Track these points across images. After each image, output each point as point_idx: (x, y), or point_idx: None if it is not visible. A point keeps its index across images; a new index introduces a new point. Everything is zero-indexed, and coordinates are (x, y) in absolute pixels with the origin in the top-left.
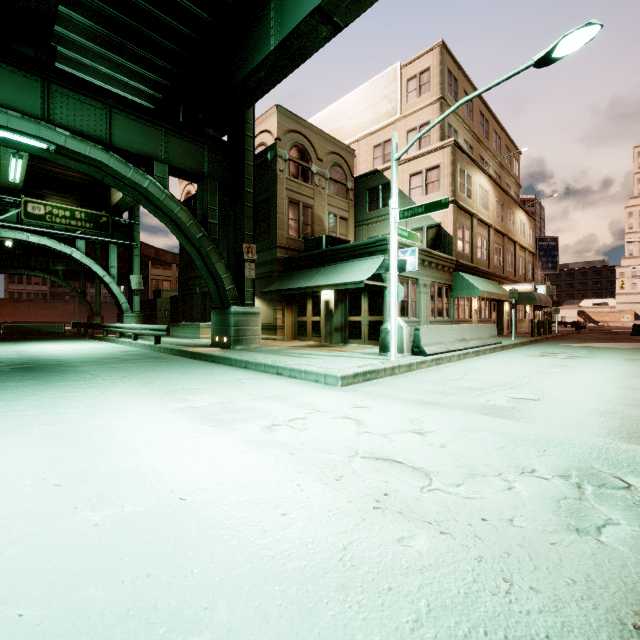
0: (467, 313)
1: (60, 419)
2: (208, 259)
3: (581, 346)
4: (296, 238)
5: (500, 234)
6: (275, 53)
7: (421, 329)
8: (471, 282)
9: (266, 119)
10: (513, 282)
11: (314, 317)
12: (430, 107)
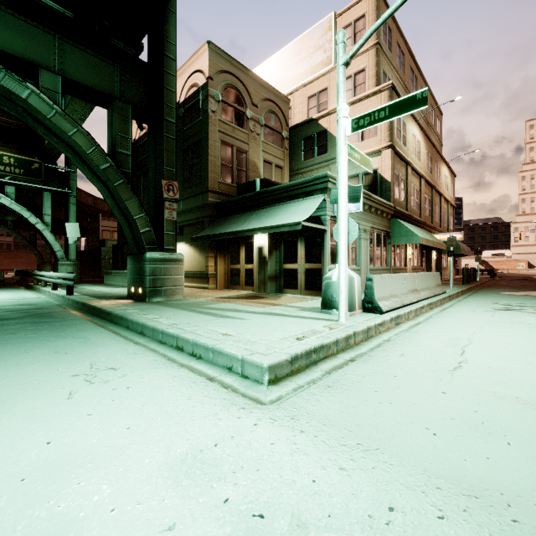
0: (402, 261)
1: None
2: (117, 195)
3: (527, 295)
4: (229, 183)
5: (429, 185)
6: None
7: (374, 279)
8: (410, 229)
9: (198, 58)
10: (440, 232)
11: (247, 265)
12: (365, 54)
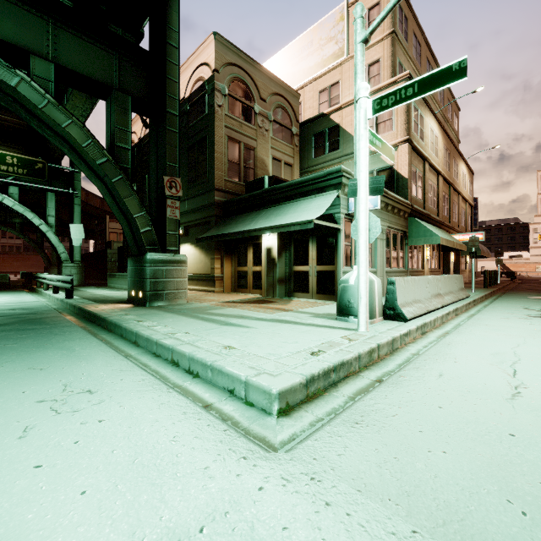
0: (420, 263)
1: None
2: (115, 192)
3: None
4: (236, 181)
5: (447, 183)
6: None
7: (397, 282)
8: (429, 228)
9: (203, 51)
10: (458, 232)
11: (255, 267)
12: (380, 44)
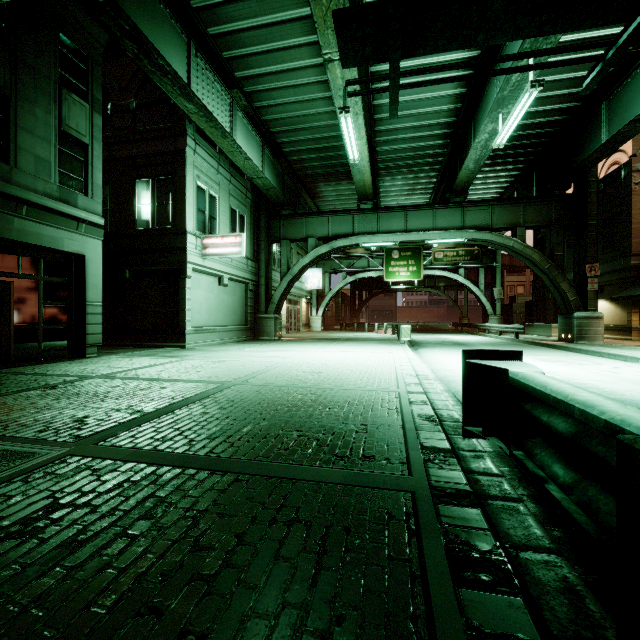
0: None
1: None
2: (554, 281)
3: None
4: None
5: None
6: (602, 146)
7: None
8: None
9: None
10: None
11: None
12: None
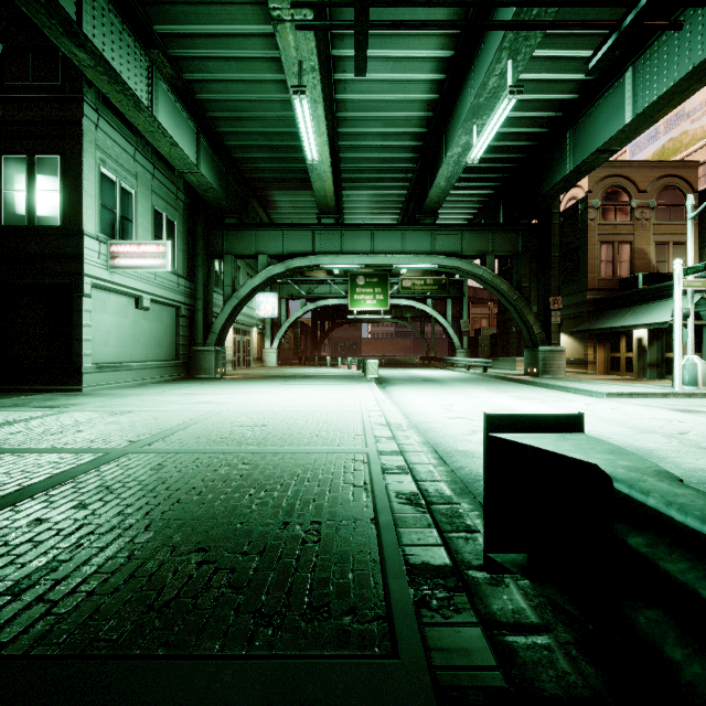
0: None
1: (464, 393)
2: (521, 313)
3: None
4: (610, 278)
5: None
6: (568, 175)
7: None
8: None
9: None
10: None
11: (627, 353)
12: None
